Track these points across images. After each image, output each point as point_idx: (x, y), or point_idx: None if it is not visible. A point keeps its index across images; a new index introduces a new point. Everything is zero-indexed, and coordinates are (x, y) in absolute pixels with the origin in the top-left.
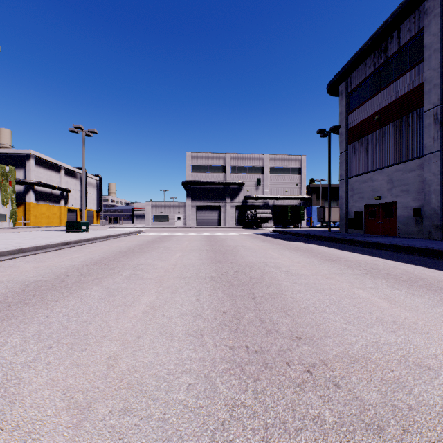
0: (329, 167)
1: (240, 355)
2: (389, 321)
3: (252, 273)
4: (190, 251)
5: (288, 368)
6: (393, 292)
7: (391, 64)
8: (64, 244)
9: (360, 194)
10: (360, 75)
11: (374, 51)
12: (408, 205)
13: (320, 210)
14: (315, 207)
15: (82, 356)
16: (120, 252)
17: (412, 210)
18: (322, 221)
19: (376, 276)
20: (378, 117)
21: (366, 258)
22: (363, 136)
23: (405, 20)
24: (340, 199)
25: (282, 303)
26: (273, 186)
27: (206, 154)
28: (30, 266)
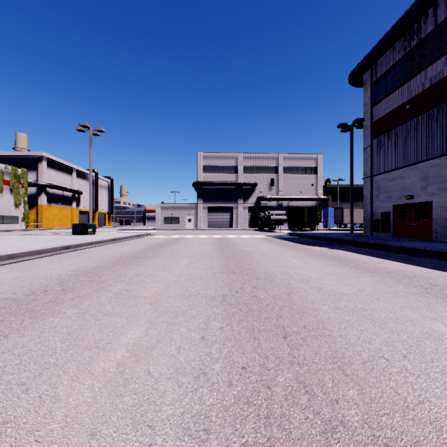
0: (351, 165)
1: None
2: None
3: (276, 289)
4: (198, 257)
5: None
6: None
7: (425, 46)
8: (62, 248)
9: (387, 194)
10: (388, 62)
11: (405, 33)
12: (446, 205)
13: (337, 212)
14: (332, 208)
15: None
16: (120, 259)
17: None
18: (340, 223)
19: (444, 297)
20: (410, 106)
21: (412, 269)
22: (390, 128)
23: None
24: (364, 199)
25: (330, 348)
26: (287, 186)
27: (217, 153)
28: (11, 276)
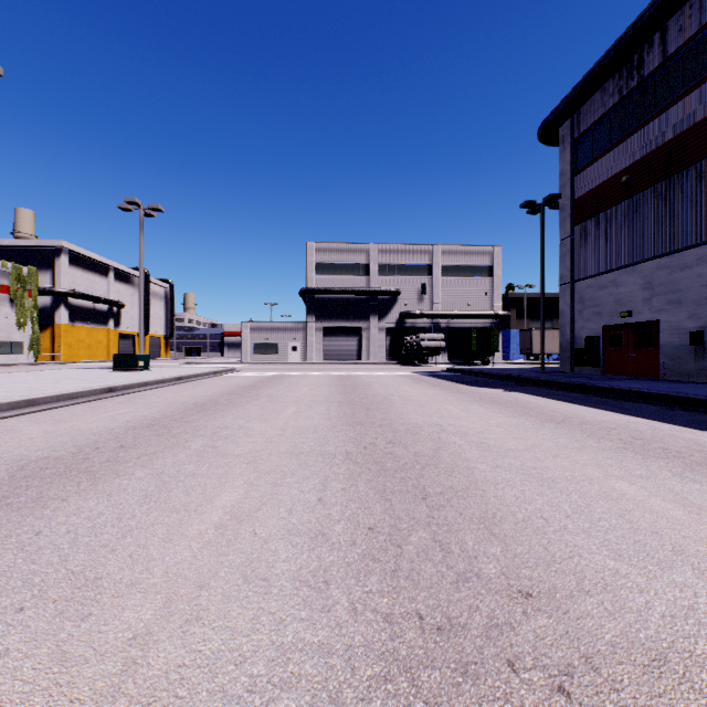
0: (542, 264)
1: (406, 638)
2: (701, 554)
3: (419, 445)
4: (310, 404)
5: (514, 679)
6: (687, 487)
7: (649, 89)
8: (104, 391)
9: (595, 309)
10: (596, 110)
11: (619, 67)
12: (679, 327)
13: (524, 335)
14: (516, 330)
15: (78, 635)
16: (195, 406)
17: (687, 335)
18: (527, 354)
19: (645, 453)
20: (628, 178)
21: (616, 418)
22: (599, 210)
23: (676, 12)
24: (561, 317)
25: (479, 509)
26: (446, 296)
27: (339, 244)
28: (40, 429)
